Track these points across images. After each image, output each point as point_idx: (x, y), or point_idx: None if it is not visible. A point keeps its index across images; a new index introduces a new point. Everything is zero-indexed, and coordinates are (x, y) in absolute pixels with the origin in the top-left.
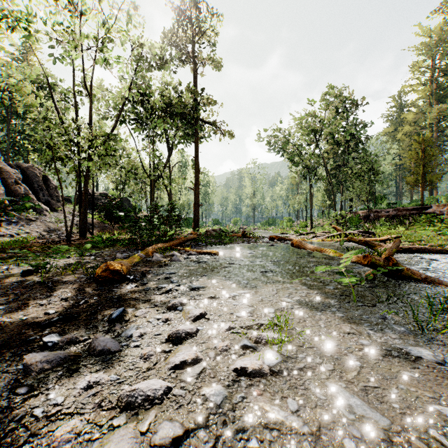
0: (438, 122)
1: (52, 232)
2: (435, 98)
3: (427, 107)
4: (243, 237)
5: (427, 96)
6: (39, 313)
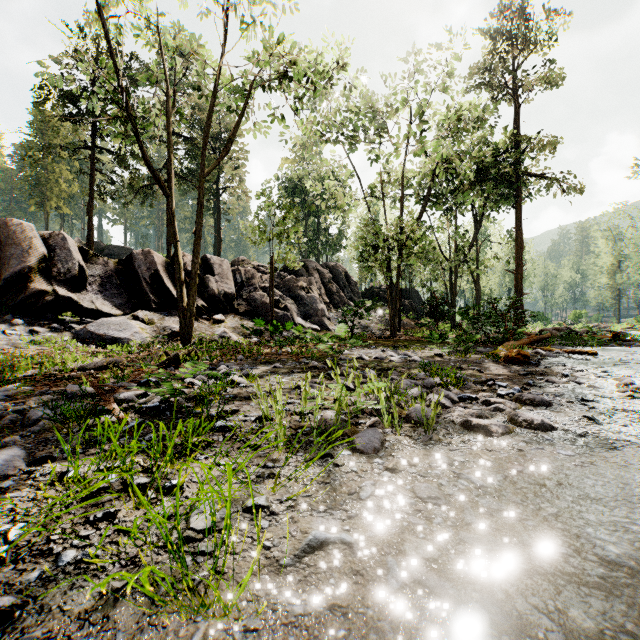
0: None
1: (365, 328)
2: None
3: None
4: (614, 340)
5: None
6: (504, 371)
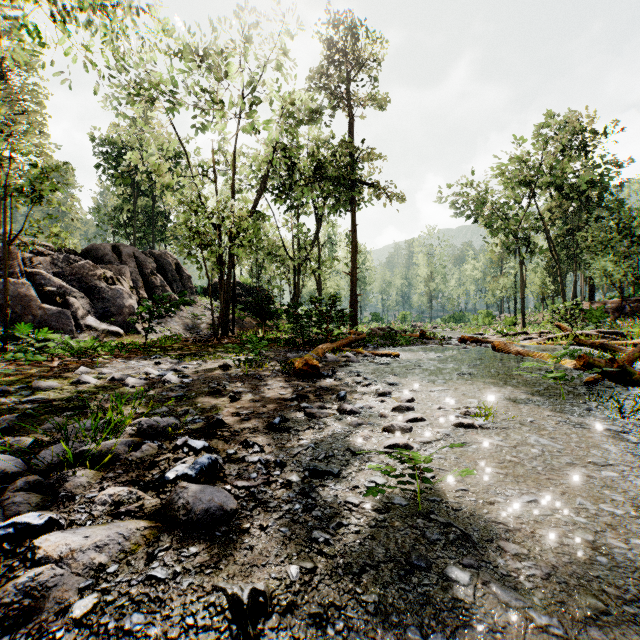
0: None
1: (192, 329)
2: None
3: None
4: (422, 338)
5: None
6: (275, 394)
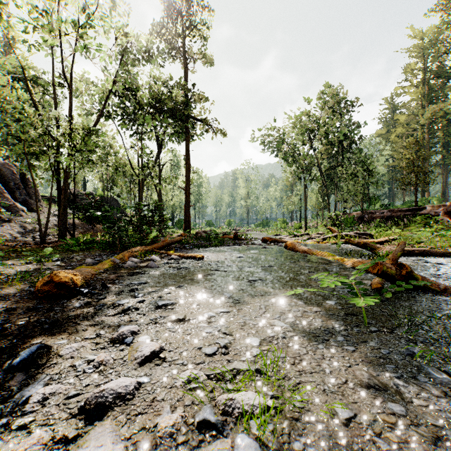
0: (430, 125)
1: (28, 233)
2: (427, 100)
3: (419, 109)
4: (235, 239)
5: (419, 99)
6: None
